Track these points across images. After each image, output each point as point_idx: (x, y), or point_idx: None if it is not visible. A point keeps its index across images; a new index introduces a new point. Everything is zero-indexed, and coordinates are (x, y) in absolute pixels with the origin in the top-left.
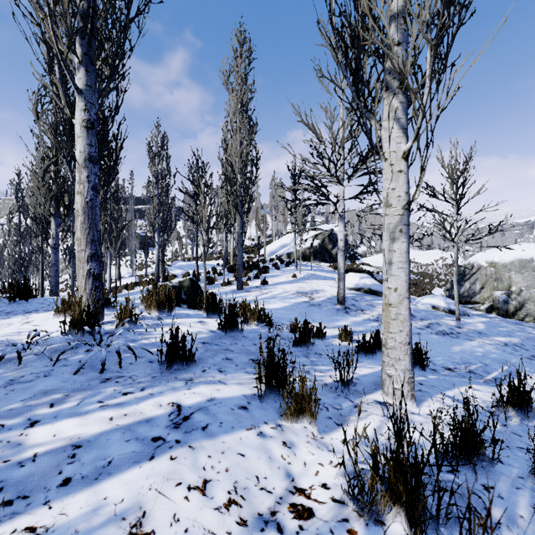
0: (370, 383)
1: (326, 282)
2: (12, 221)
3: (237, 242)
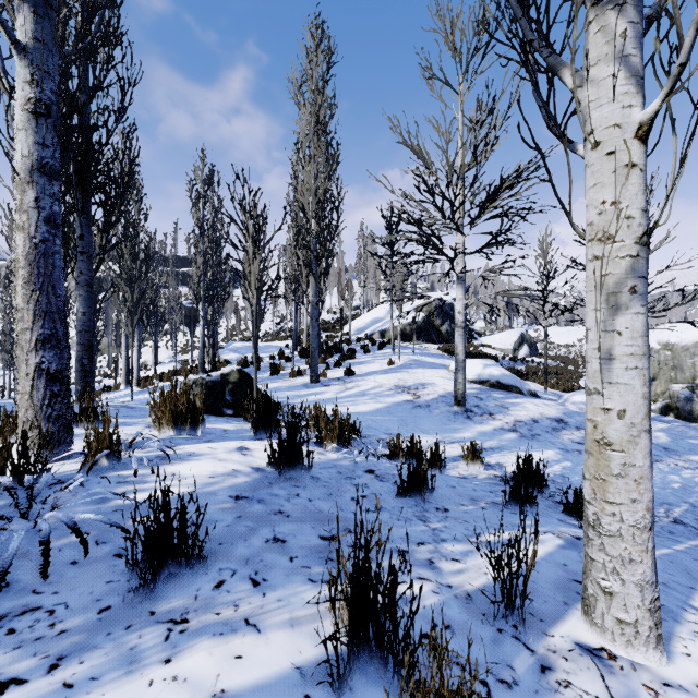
0: (551, 585)
1: (435, 371)
2: (8, 288)
3: (311, 315)
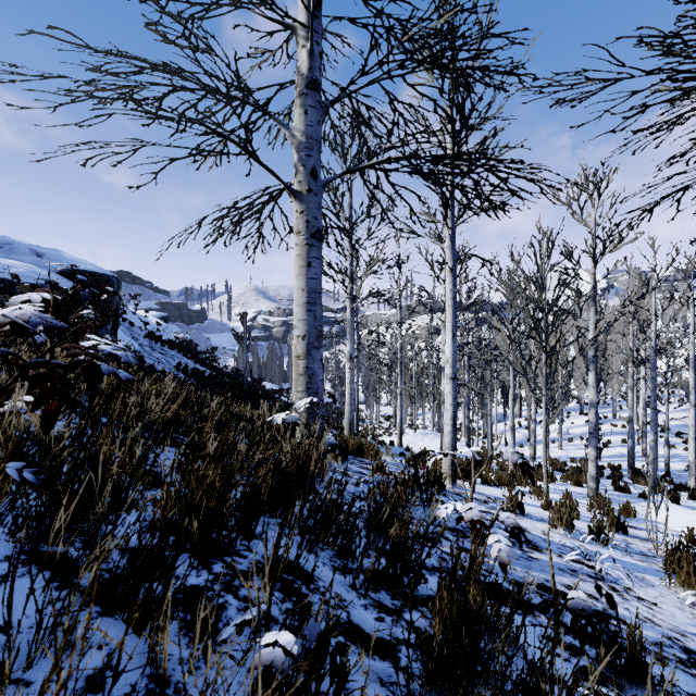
0: None
1: None
2: None
3: None
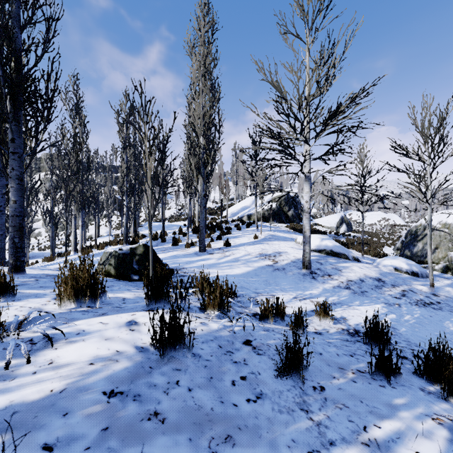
0: None
1: (287, 243)
2: None
3: (200, 204)
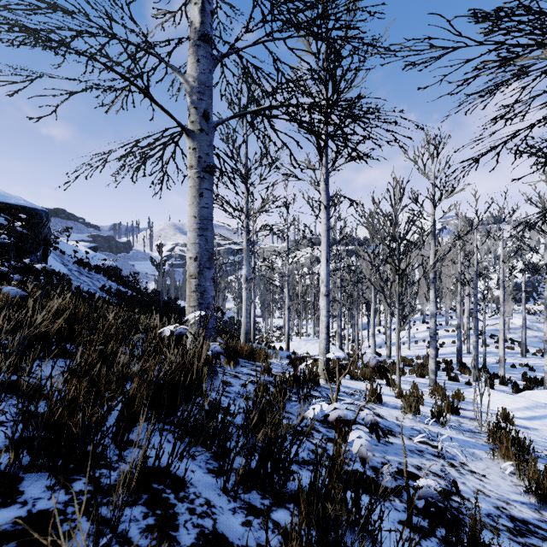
0: None
1: None
2: None
3: None
